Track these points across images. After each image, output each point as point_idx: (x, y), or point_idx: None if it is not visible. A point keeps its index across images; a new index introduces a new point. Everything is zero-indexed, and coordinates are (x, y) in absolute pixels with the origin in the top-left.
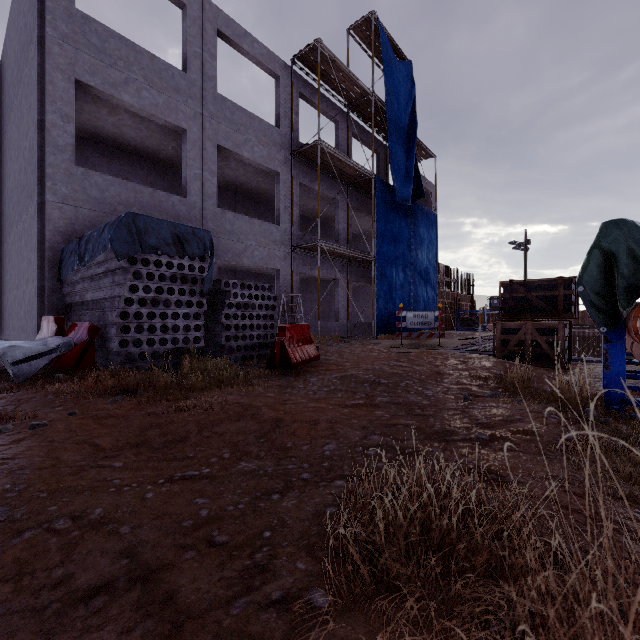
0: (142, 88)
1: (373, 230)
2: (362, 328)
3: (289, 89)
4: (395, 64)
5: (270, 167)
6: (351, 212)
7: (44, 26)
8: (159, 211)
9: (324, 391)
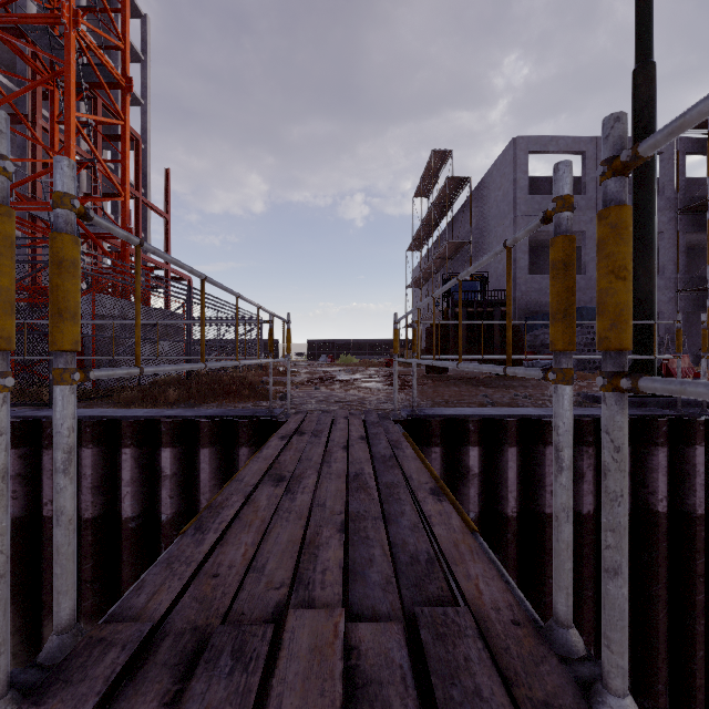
0: None
1: None
2: None
3: (674, 157)
4: None
5: None
6: None
7: (515, 212)
8: None
9: None
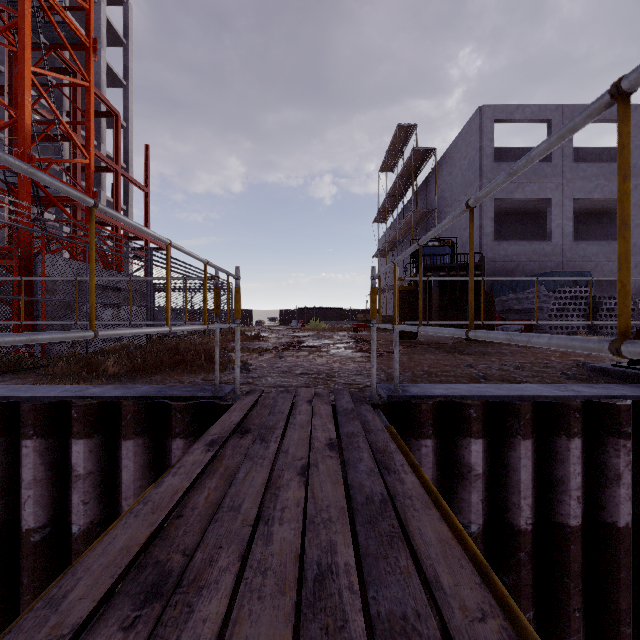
0: (525, 186)
1: None
2: None
3: (639, 124)
4: None
5: None
6: None
7: (481, 179)
8: (534, 254)
9: None
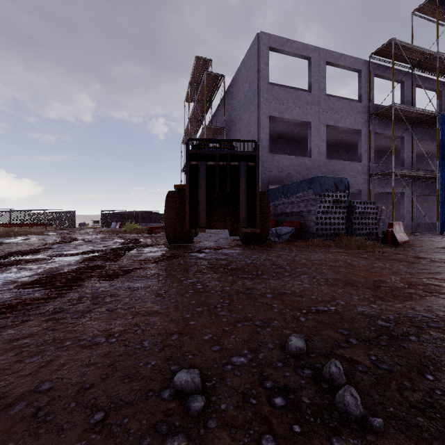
0: (292, 109)
1: (437, 154)
2: (424, 227)
3: (367, 75)
4: None
5: (355, 128)
6: (414, 143)
7: (259, 98)
8: (299, 167)
9: (430, 252)
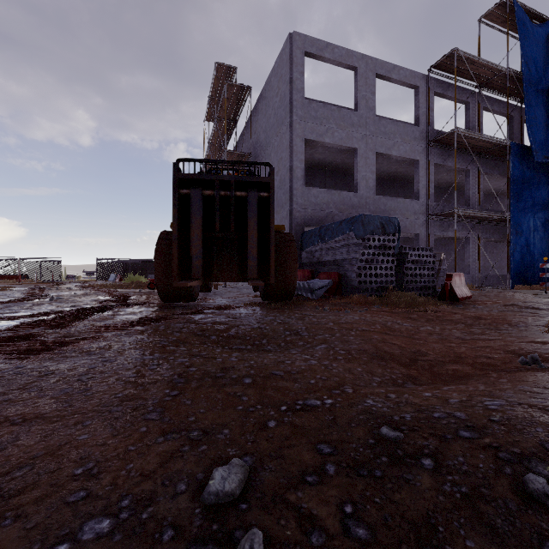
0: (334, 131)
1: (508, 191)
2: (493, 280)
3: (426, 93)
4: (533, 32)
5: (411, 158)
6: (482, 177)
7: (292, 116)
8: (343, 204)
9: (495, 311)
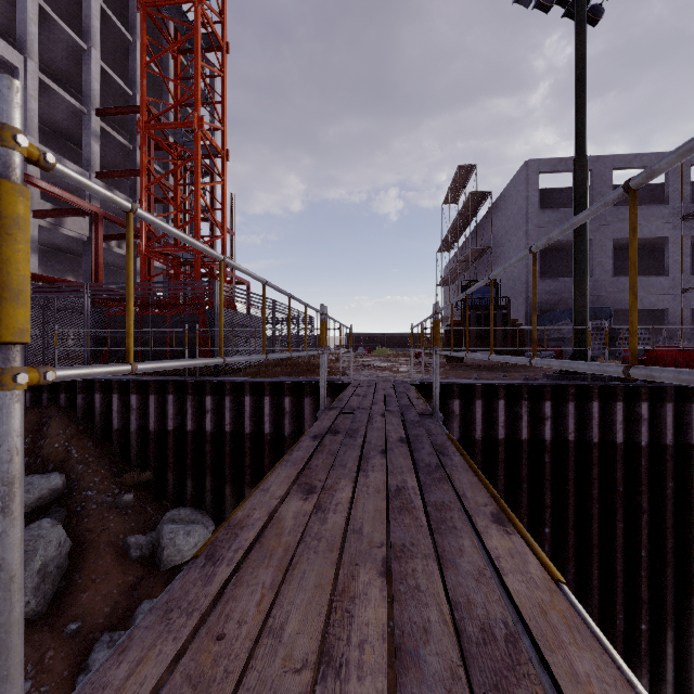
0: None
1: None
2: None
3: (678, 169)
4: None
5: (658, 236)
6: None
7: (527, 225)
8: None
9: None
